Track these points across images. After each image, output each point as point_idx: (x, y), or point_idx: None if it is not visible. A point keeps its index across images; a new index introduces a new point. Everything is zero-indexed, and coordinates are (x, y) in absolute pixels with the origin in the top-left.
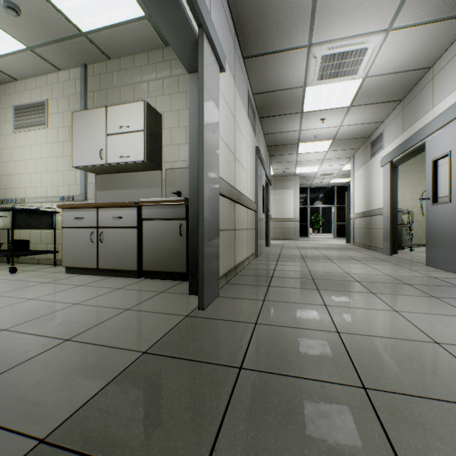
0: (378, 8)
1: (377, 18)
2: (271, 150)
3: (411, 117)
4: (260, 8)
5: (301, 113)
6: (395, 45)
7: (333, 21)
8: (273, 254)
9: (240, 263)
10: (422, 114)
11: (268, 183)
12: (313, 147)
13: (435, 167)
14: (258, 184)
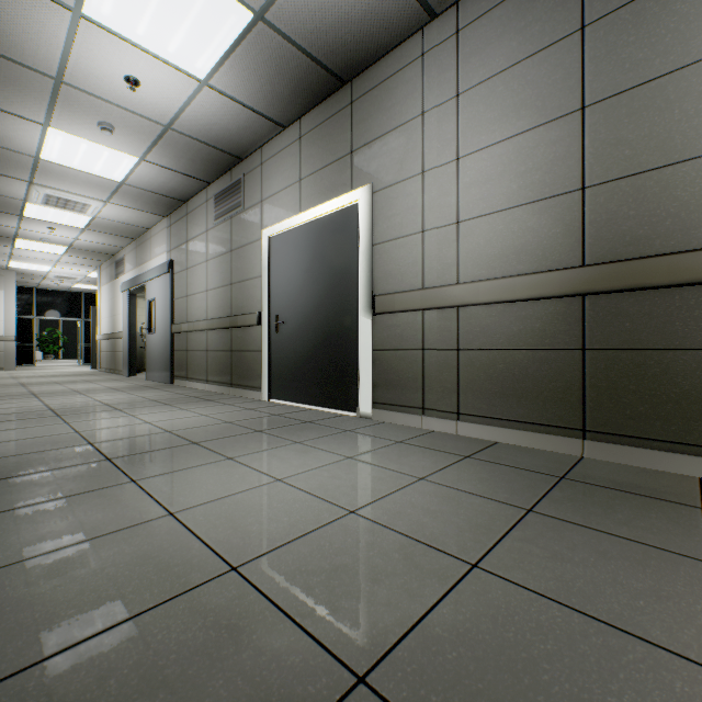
0: (96, 191)
1: (96, 194)
2: None
3: (142, 258)
4: None
5: (21, 216)
6: (117, 210)
7: (56, 181)
8: None
9: None
10: (147, 261)
11: None
12: (41, 247)
13: (151, 306)
14: None
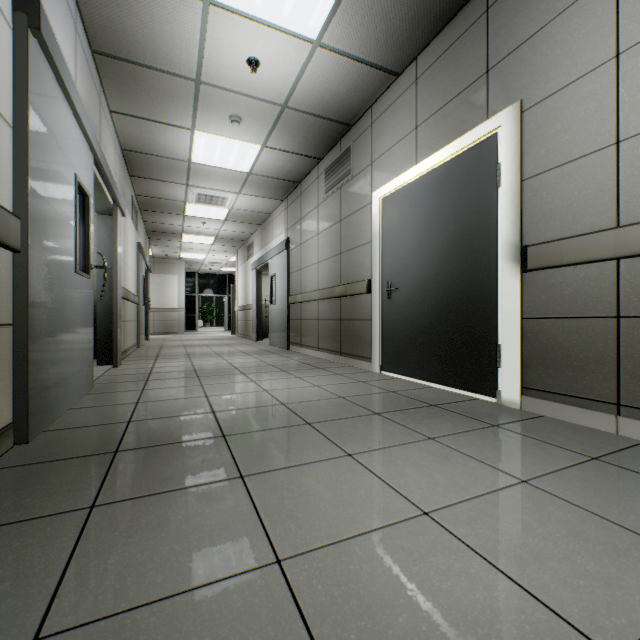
0: (230, 184)
1: (231, 187)
2: (151, 234)
3: (265, 240)
4: (149, 161)
5: (184, 215)
6: (246, 200)
7: (203, 181)
8: (156, 345)
9: (128, 350)
10: (269, 242)
11: (149, 271)
12: (198, 239)
13: (272, 280)
14: (141, 277)
